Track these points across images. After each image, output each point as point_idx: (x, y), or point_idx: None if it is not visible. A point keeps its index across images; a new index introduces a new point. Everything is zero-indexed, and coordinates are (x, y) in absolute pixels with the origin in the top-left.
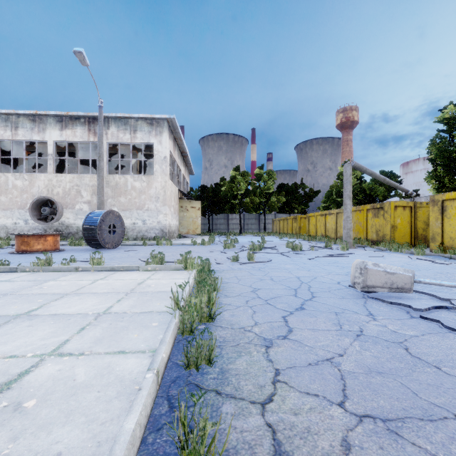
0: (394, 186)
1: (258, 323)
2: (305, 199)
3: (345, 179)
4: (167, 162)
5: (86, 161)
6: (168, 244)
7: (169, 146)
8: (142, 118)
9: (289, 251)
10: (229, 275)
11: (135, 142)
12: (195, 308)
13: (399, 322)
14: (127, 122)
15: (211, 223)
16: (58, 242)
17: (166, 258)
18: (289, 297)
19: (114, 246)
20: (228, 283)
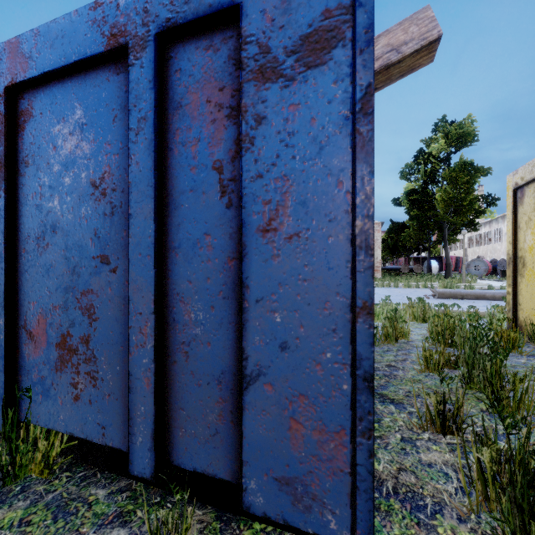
0: None
1: None
2: None
3: None
4: None
5: None
6: None
7: None
8: None
9: None
10: None
11: None
12: None
13: None
14: None
15: None
16: None
17: None
18: None
19: None
20: None
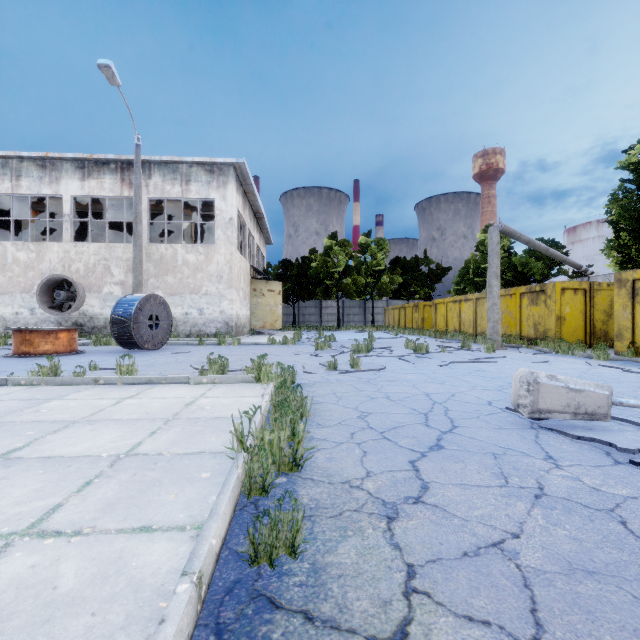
0: (561, 259)
1: (371, 474)
2: (430, 279)
3: (490, 250)
4: (234, 225)
5: (120, 225)
6: (235, 343)
7: (237, 203)
8: (199, 163)
9: (410, 353)
10: (324, 390)
11: (188, 197)
12: (270, 449)
13: (598, 471)
14: (177, 169)
15: (297, 313)
16: (75, 341)
17: (230, 365)
18: (417, 427)
19: (156, 346)
20: (322, 403)
